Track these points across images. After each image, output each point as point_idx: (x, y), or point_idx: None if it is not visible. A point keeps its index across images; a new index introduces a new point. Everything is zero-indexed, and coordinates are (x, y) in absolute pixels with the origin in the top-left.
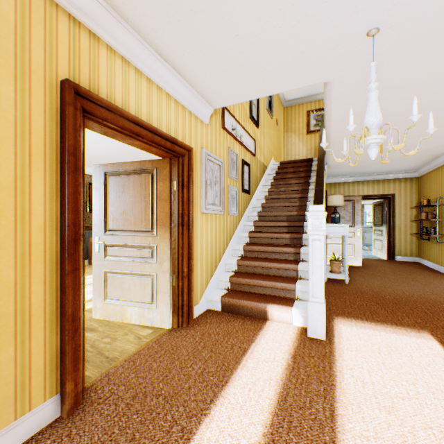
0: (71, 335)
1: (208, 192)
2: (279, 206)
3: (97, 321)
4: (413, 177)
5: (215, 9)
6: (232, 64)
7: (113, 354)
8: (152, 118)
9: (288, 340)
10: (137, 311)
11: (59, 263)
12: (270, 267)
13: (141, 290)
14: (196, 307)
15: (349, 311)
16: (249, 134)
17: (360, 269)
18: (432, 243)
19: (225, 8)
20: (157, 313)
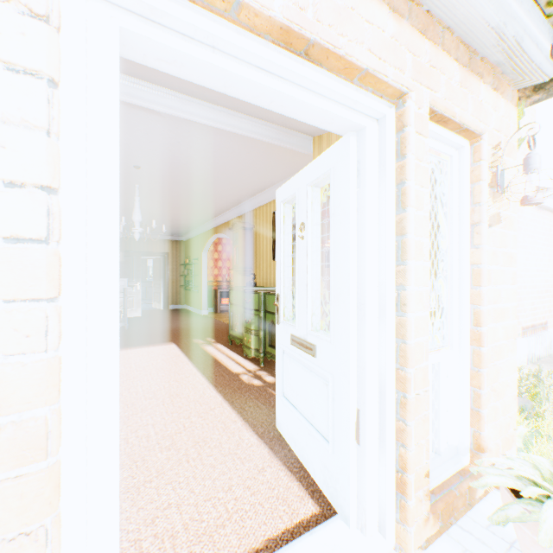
0: None
1: None
2: None
3: None
4: (183, 240)
5: None
6: None
7: None
8: None
9: None
10: None
11: None
12: None
13: None
14: None
15: (127, 344)
16: None
17: (140, 318)
18: (192, 292)
19: None
20: None
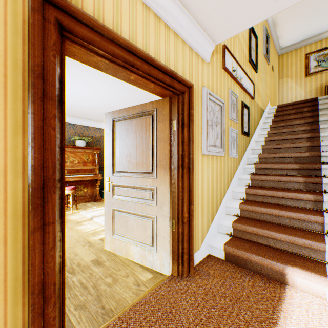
0: (37, 311)
1: (209, 133)
2: (283, 147)
3: (106, 253)
4: None
5: None
6: None
7: (109, 304)
8: (148, 49)
9: None
10: (139, 251)
11: (26, 216)
12: (282, 216)
13: (142, 231)
14: (197, 253)
15: None
16: (248, 77)
17: None
18: None
19: None
20: (157, 257)
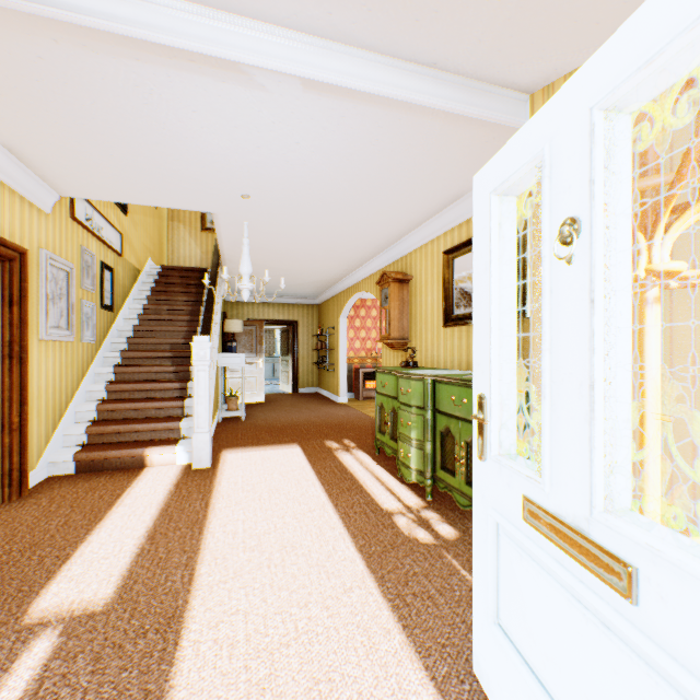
0: None
1: (50, 310)
2: (161, 330)
3: None
4: (315, 304)
5: (89, 132)
6: (102, 170)
7: None
8: None
9: (172, 476)
10: None
11: None
12: (150, 408)
13: None
14: (32, 474)
15: (239, 443)
16: (114, 225)
17: (262, 405)
18: (327, 371)
19: (102, 137)
20: None
